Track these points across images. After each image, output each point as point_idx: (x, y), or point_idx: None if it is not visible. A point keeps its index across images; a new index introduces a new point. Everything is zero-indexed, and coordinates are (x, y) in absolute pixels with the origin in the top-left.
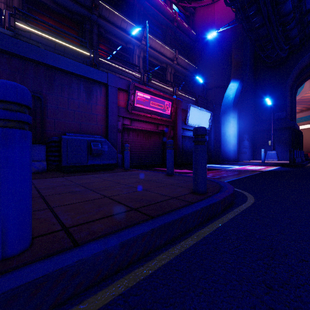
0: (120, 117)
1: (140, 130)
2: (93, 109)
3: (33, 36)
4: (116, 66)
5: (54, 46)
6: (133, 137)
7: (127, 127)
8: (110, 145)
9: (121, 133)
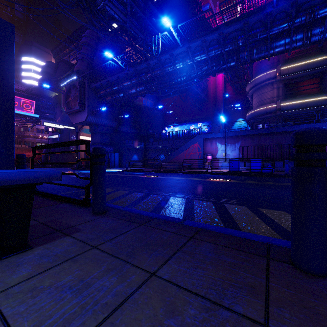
0: None
1: None
2: None
3: (289, 106)
4: None
5: (300, 105)
6: None
7: None
8: None
9: None
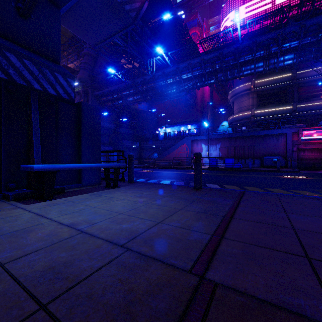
0: (295, 145)
1: (314, 148)
2: (279, 144)
3: (261, 113)
4: (311, 104)
5: (269, 113)
6: (308, 153)
7: (302, 148)
8: (281, 159)
9: (298, 152)
